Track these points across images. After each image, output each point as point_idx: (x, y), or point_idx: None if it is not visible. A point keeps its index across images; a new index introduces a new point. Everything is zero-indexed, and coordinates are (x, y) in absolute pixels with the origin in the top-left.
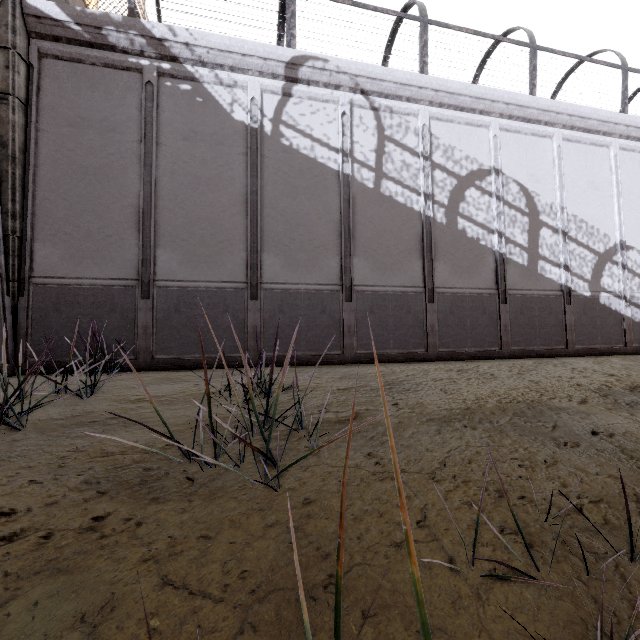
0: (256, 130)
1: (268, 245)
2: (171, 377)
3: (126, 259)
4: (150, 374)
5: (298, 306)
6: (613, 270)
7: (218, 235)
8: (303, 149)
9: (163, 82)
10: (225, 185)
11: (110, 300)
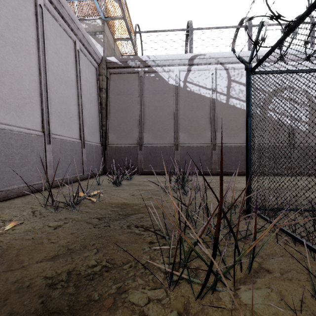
0: (177, 86)
1: (182, 129)
2: (150, 177)
3: (134, 137)
4: (142, 176)
5: (193, 152)
6: None
7: (164, 127)
8: (195, 91)
9: (145, 75)
10: (166, 108)
11: (130, 151)
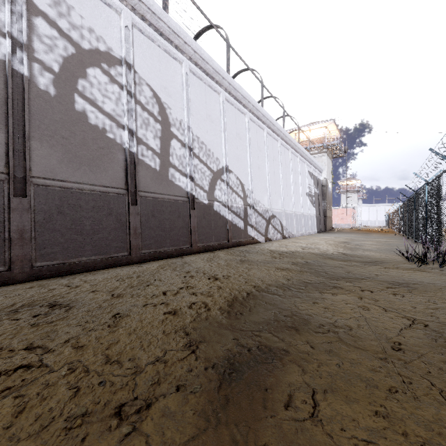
0: None
1: None
2: None
3: None
4: None
5: None
6: (222, 186)
7: None
8: None
9: None
10: None
11: None
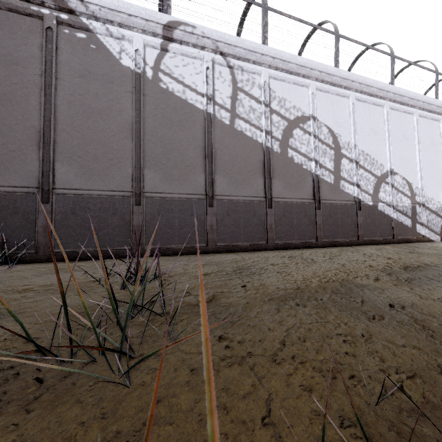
0: (140, 74)
1: (149, 163)
2: (65, 267)
3: (28, 170)
4: (48, 265)
5: (173, 210)
6: (386, 188)
7: (108, 154)
8: (177, 92)
9: (62, 29)
10: (114, 115)
11: (13, 204)
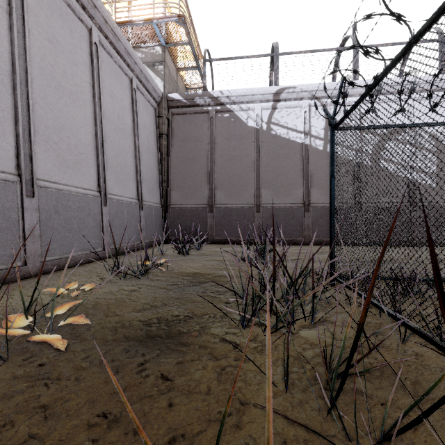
0: (259, 129)
1: (264, 185)
2: (223, 246)
3: (203, 196)
4: (214, 245)
5: (280, 215)
6: None
7: (241, 182)
8: (282, 135)
9: (217, 115)
10: (244, 158)
11: (197, 213)
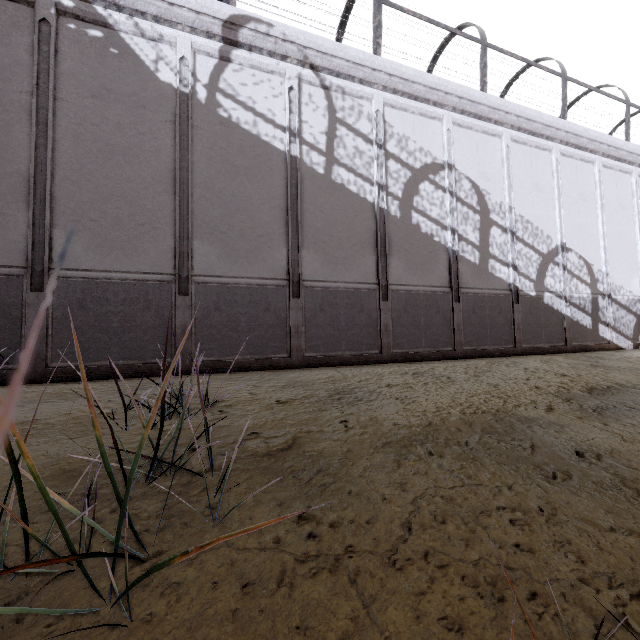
0: (187, 95)
1: (201, 231)
2: (66, 391)
3: (10, 241)
4: (39, 388)
5: (238, 303)
6: (555, 271)
7: (138, 216)
8: (244, 123)
9: (64, 23)
10: (147, 157)
11: None
